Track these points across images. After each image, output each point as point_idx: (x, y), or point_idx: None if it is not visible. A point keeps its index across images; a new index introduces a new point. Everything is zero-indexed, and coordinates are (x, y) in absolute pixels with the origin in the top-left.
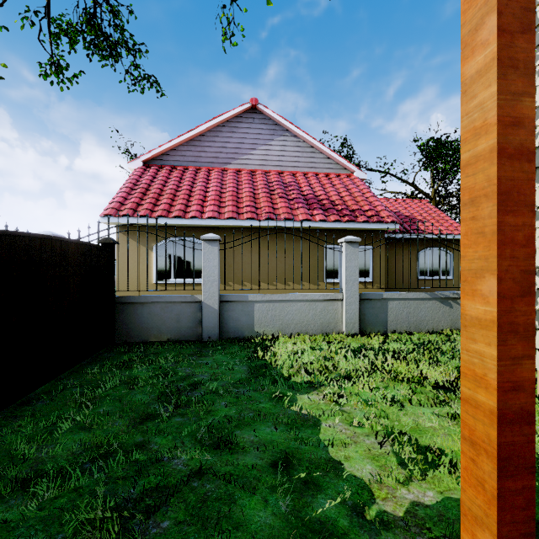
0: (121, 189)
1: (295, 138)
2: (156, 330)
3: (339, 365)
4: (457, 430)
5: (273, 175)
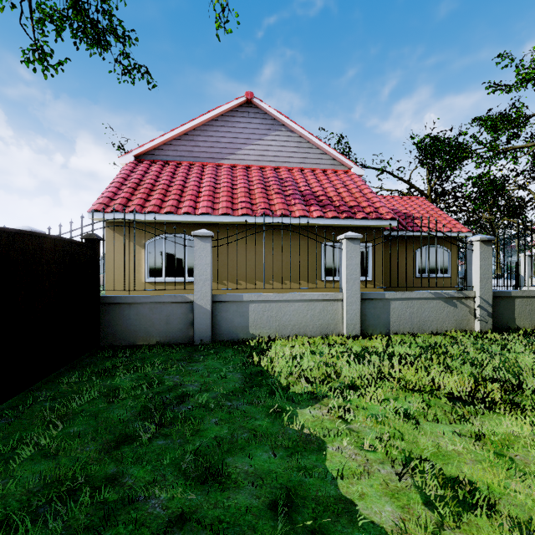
0: (111, 183)
1: (291, 133)
2: (144, 332)
3: (342, 373)
4: (486, 455)
5: (269, 171)
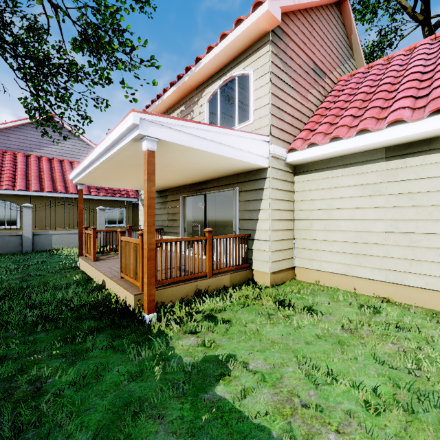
0: None
1: (82, 142)
2: None
3: None
4: None
5: (66, 163)
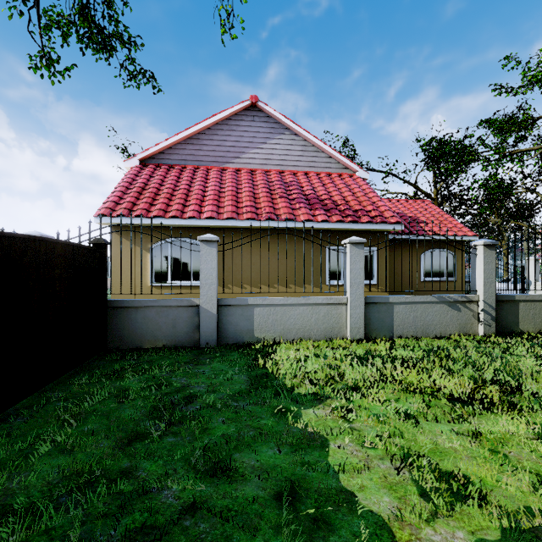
0: (116, 188)
1: (296, 137)
2: (151, 336)
3: (346, 375)
4: (481, 452)
5: (273, 174)
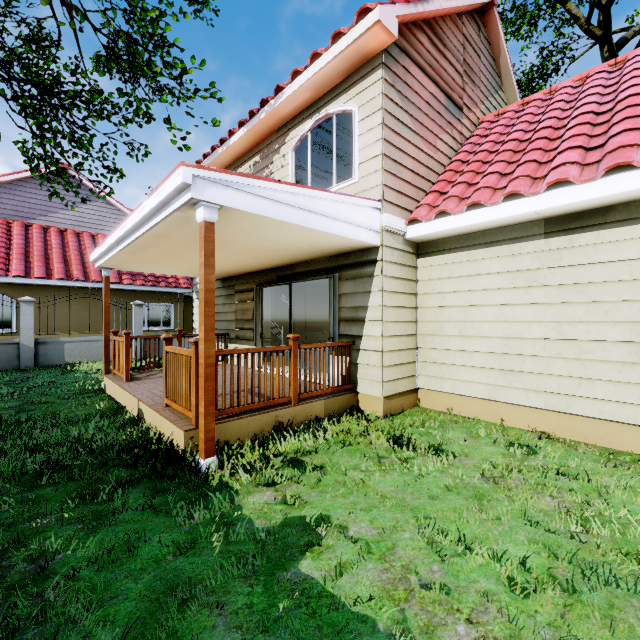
0: None
1: (110, 206)
2: None
3: None
4: None
5: (86, 237)
